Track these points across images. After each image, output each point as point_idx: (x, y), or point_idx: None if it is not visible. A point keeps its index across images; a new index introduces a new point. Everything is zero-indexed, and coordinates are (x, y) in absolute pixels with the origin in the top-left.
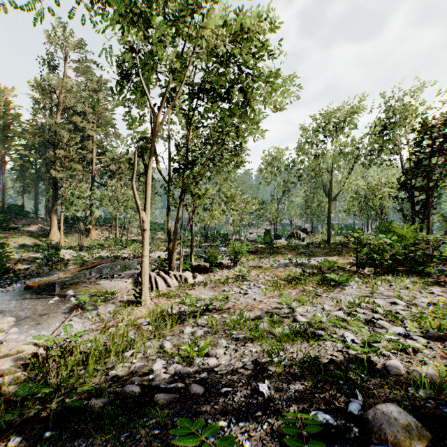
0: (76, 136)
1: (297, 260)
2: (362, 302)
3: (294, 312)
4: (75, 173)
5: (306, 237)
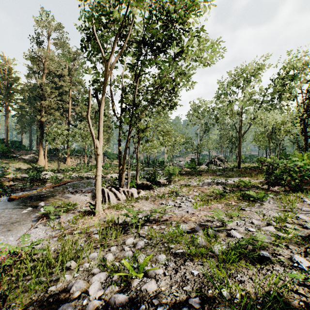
0: (56, 91)
1: (217, 180)
2: (287, 217)
3: (225, 226)
4: (55, 117)
5: (222, 164)
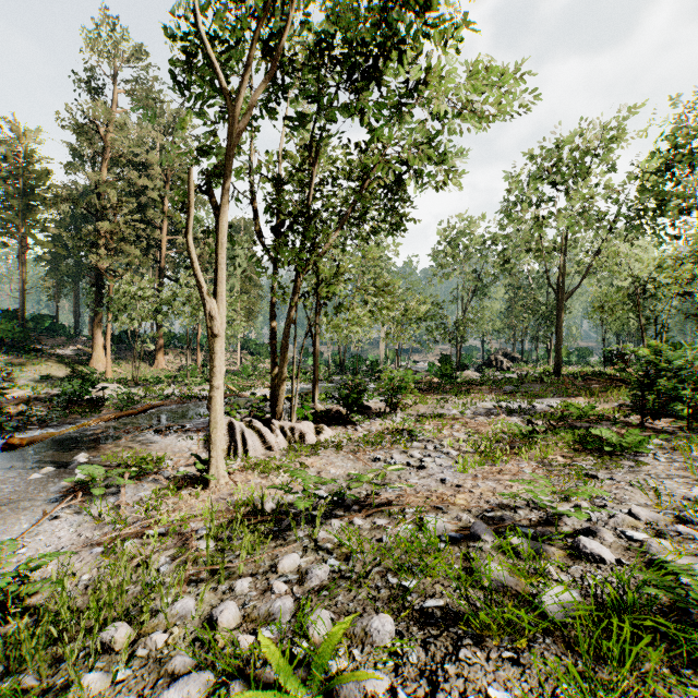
0: (130, 200)
1: (508, 404)
2: None
3: (557, 523)
4: (130, 260)
5: (514, 367)
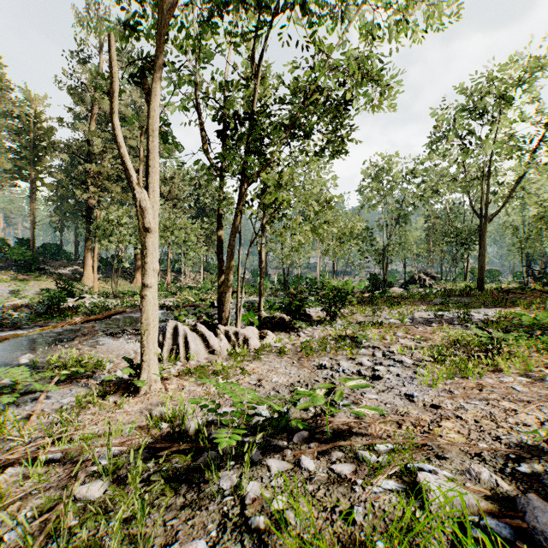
0: (112, 146)
1: (444, 313)
2: None
3: None
4: (112, 196)
5: (435, 284)
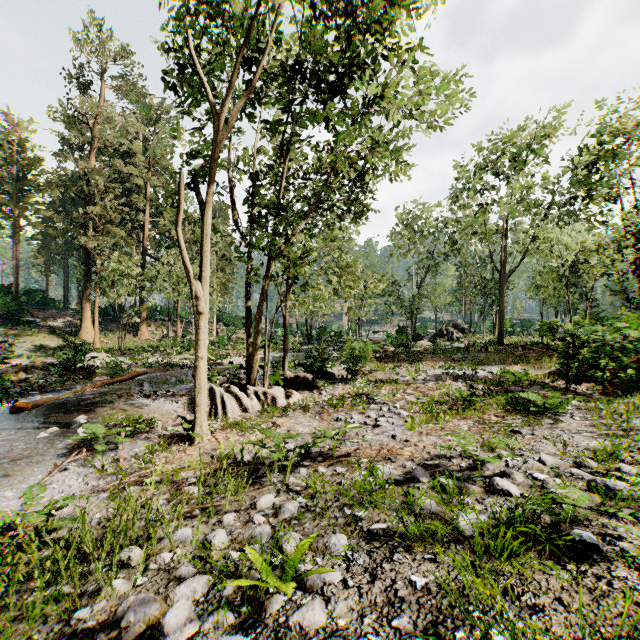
0: (117, 186)
1: (455, 371)
2: (619, 450)
3: (481, 468)
4: (116, 241)
5: (463, 337)
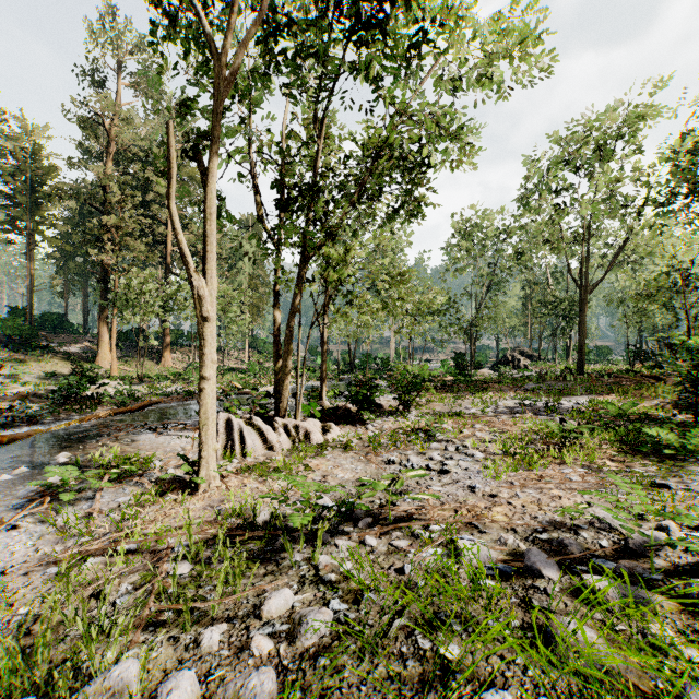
0: (136, 193)
1: (532, 402)
2: None
3: (643, 553)
4: (135, 255)
5: (531, 365)
